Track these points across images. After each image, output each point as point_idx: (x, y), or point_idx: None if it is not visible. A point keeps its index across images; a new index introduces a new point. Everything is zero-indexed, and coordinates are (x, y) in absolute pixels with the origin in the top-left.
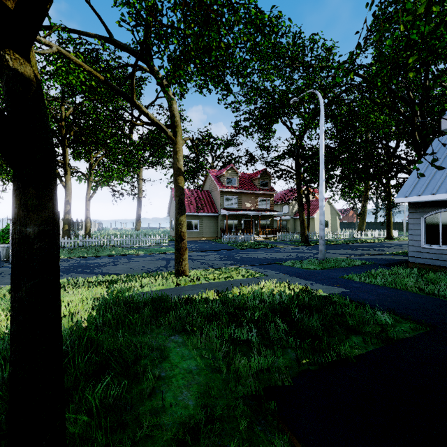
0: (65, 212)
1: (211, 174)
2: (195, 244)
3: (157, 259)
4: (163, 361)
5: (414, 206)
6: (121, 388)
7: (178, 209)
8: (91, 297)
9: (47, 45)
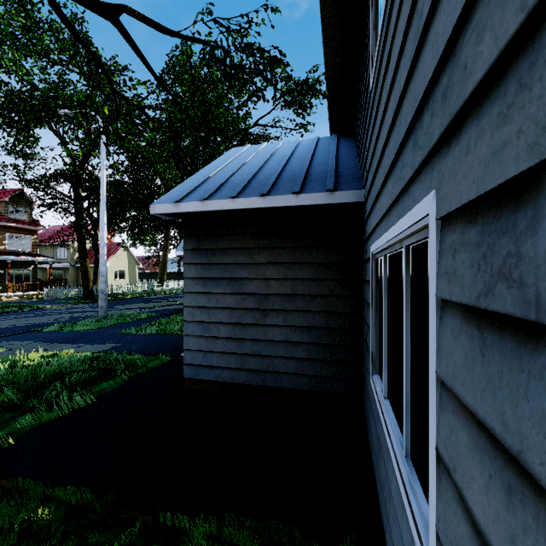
0: None
1: None
2: None
3: None
4: None
5: None
6: None
7: None
8: None
9: None
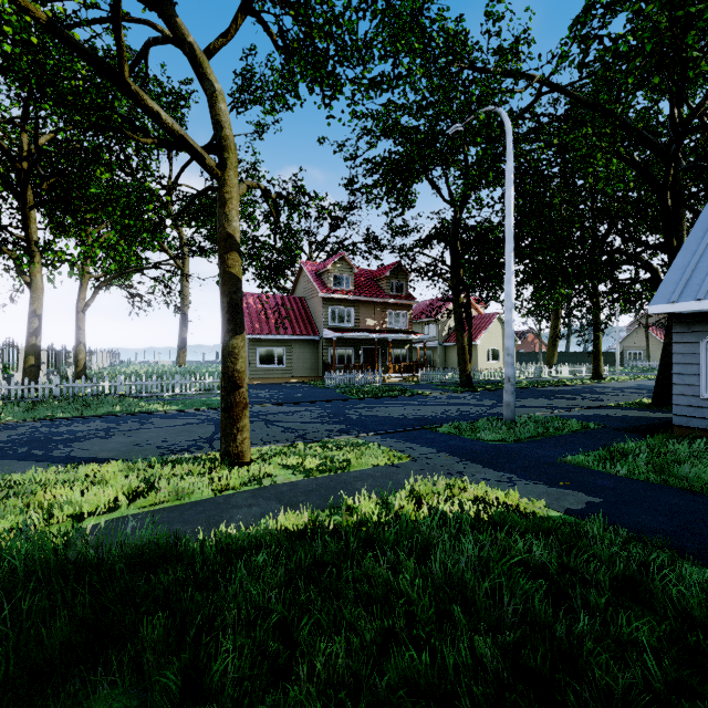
0: (29, 333)
1: (308, 270)
2: (277, 391)
3: (198, 422)
4: None
5: (685, 320)
6: None
7: (227, 321)
8: None
9: None
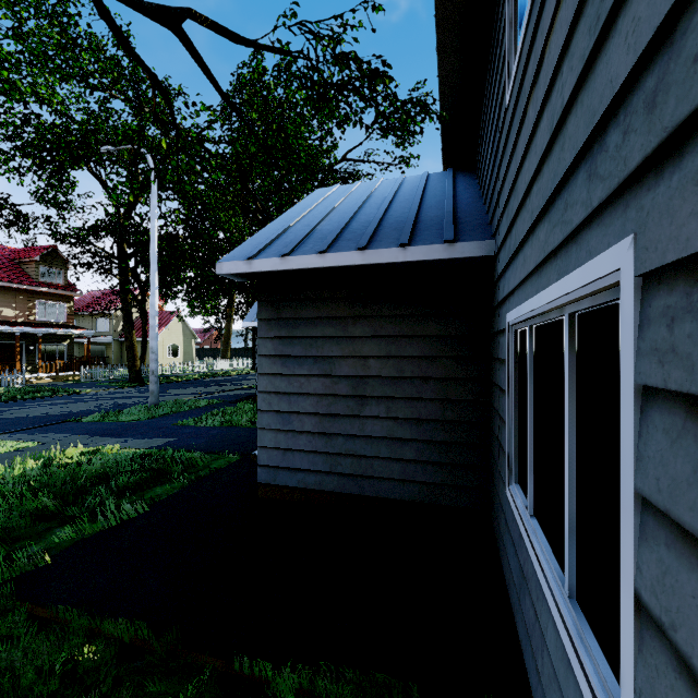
0: None
1: None
2: None
3: None
4: None
5: None
6: None
7: None
8: None
9: None
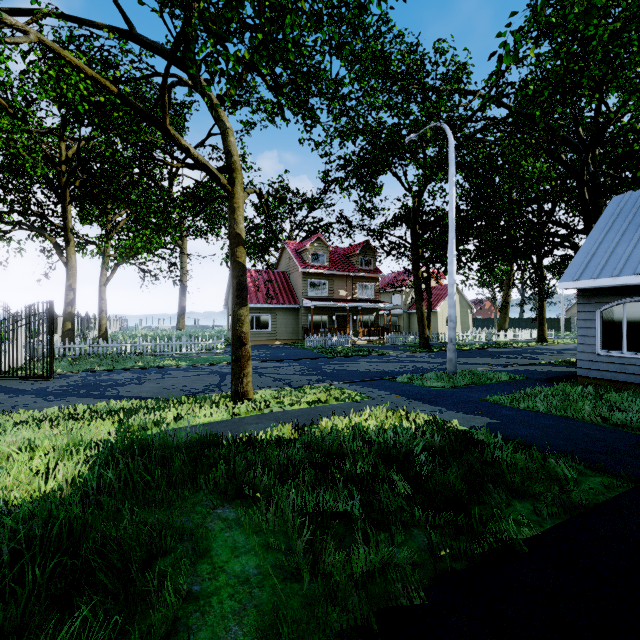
0: (66, 303)
1: (290, 248)
2: (265, 351)
3: (206, 373)
4: (198, 560)
5: (586, 294)
6: (107, 633)
7: (236, 297)
8: (83, 443)
9: (20, 31)
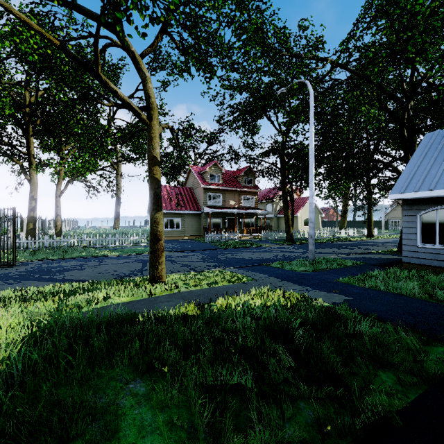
0: (29, 209)
1: (194, 171)
2: (176, 244)
3: (132, 261)
4: (106, 443)
5: (409, 203)
6: None
7: (153, 204)
8: (16, 326)
9: None
